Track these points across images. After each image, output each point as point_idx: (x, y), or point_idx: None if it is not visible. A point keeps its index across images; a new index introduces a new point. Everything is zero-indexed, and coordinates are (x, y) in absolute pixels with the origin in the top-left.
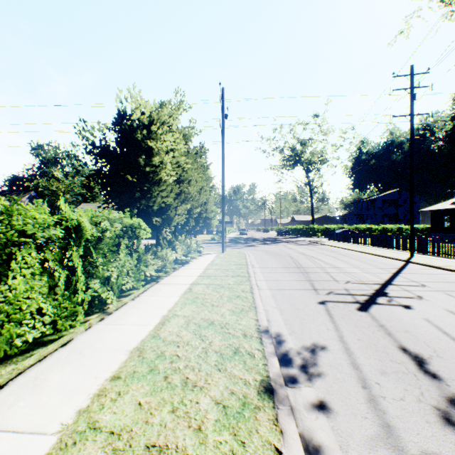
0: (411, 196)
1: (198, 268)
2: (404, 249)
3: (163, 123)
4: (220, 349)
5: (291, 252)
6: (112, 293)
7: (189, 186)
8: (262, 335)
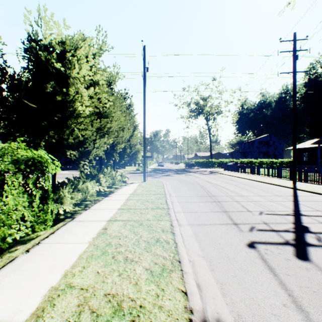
0: (294, 136)
1: (120, 199)
2: (284, 178)
3: (77, 48)
4: None
5: (199, 181)
6: None
7: (111, 122)
8: None
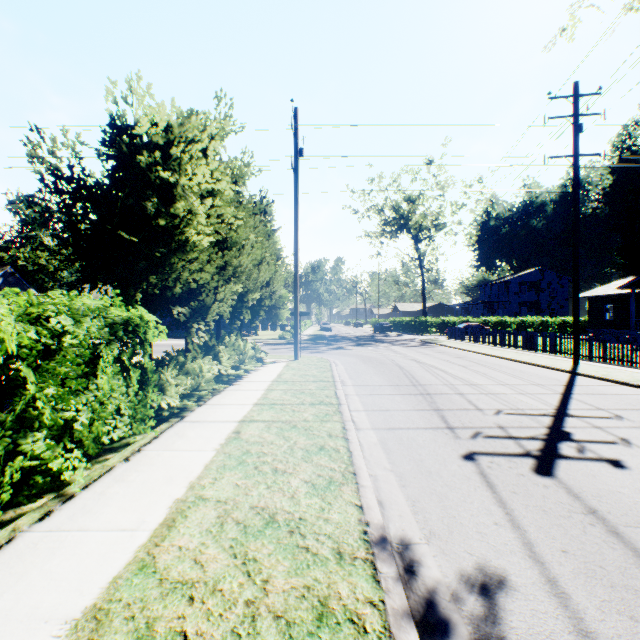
0: (575, 275)
1: (256, 388)
2: (561, 353)
3: (191, 141)
4: (285, 606)
5: (398, 359)
6: (79, 453)
7: (240, 255)
8: (375, 552)
